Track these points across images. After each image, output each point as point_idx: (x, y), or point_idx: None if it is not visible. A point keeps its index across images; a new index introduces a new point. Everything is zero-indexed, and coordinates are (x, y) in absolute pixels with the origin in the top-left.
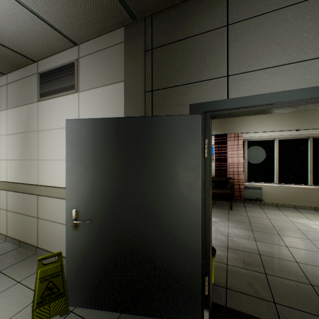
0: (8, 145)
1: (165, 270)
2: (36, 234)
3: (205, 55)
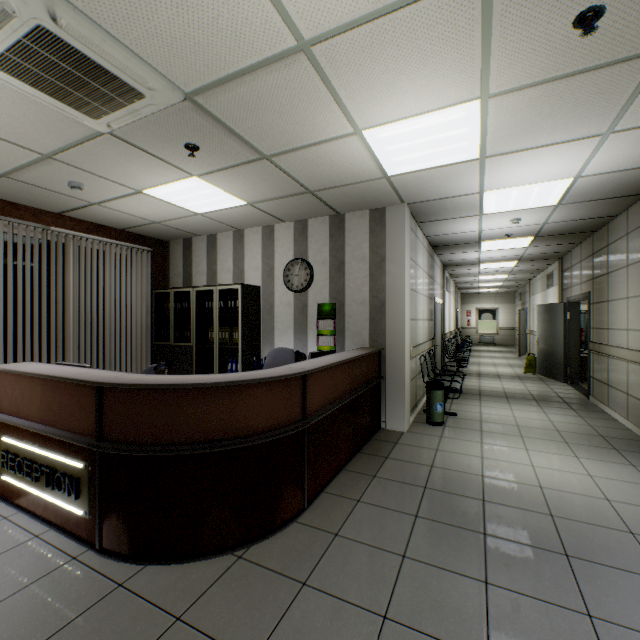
0: None
1: (555, 362)
2: None
3: (568, 277)
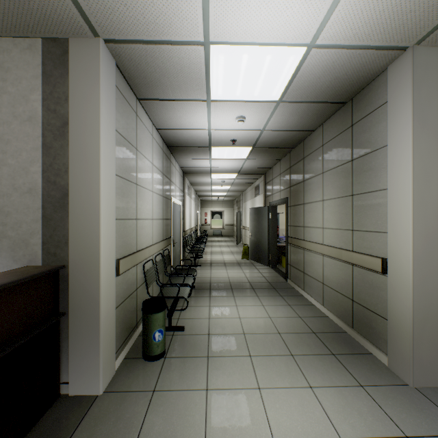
0: None
1: (262, 251)
2: None
3: (270, 187)
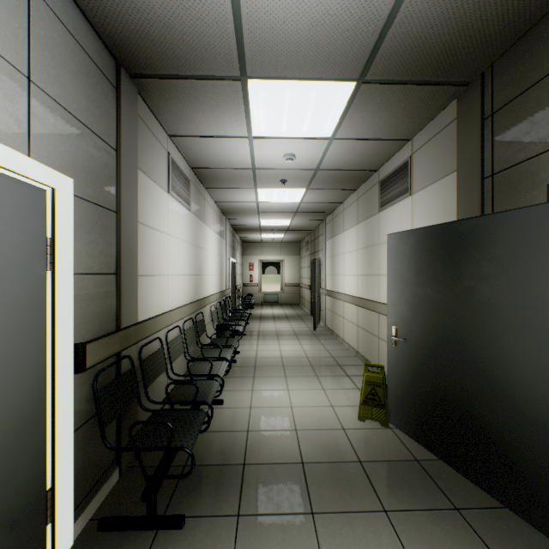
0: (358, 260)
1: (493, 430)
2: (377, 355)
3: None
